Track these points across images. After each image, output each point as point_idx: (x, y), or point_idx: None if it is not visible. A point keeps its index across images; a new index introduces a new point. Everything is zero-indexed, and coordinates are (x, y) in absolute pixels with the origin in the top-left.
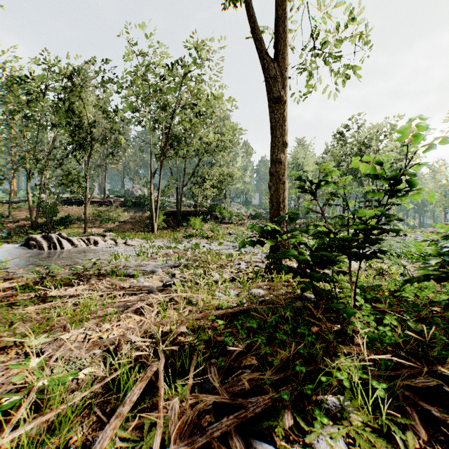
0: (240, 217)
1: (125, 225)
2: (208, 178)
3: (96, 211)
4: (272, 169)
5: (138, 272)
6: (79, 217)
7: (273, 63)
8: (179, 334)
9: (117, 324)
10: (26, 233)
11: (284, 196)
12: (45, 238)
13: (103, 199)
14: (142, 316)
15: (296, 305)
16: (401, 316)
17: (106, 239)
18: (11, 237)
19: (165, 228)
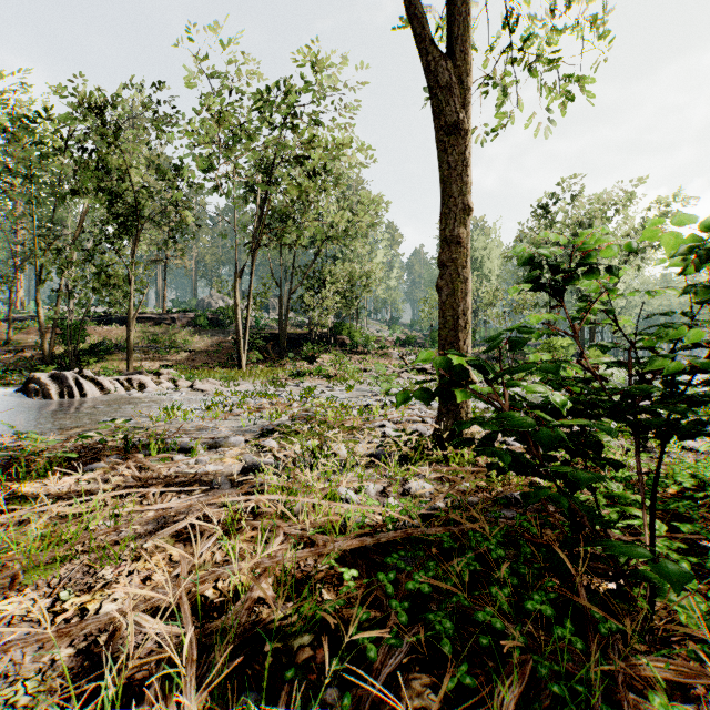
0: (381, 343)
1: (196, 356)
2: (330, 280)
3: (149, 334)
4: (444, 255)
5: (202, 442)
6: (122, 344)
7: (446, 62)
8: (257, 598)
9: (131, 569)
10: (34, 369)
11: (466, 304)
12: (56, 378)
13: (161, 315)
14: (188, 547)
15: (505, 525)
16: None
17: (160, 380)
18: (8, 376)
19: (261, 361)
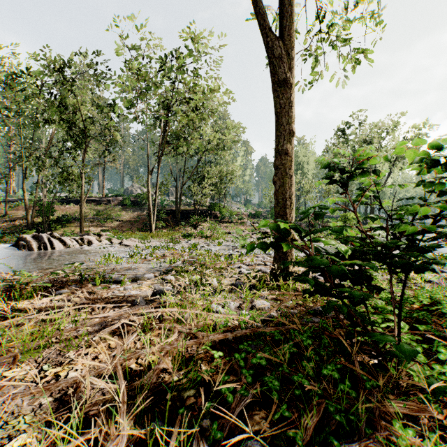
0: (240, 216)
1: (123, 224)
2: (208, 176)
3: (94, 210)
4: (277, 161)
5: (127, 277)
6: (77, 216)
7: (279, 42)
8: (162, 369)
9: (85, 352)
10: (22, 232)
11: (291, 191)
12: (36, 238)
13: (101, 198)
14: (120, 339)
15: (313, 326)
16: (444, 339)
17: (101, 239)
18: (5, 236)
19: (164, 227)
